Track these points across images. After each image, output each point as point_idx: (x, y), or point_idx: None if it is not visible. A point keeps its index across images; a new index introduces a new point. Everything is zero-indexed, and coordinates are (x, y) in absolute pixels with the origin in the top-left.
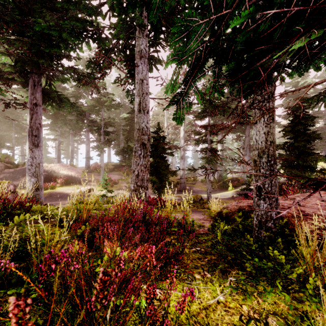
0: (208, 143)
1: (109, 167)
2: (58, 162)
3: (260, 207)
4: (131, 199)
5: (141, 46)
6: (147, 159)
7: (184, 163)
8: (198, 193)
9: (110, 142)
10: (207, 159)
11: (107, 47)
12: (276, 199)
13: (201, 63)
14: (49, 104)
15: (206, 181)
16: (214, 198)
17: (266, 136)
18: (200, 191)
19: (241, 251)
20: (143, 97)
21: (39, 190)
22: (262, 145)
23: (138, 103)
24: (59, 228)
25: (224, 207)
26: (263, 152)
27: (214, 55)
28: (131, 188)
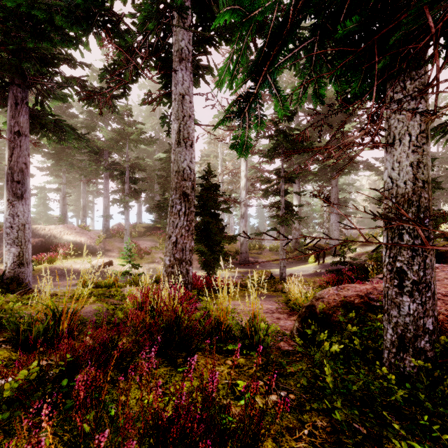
0: (281, 195)
1: (138, 230)
2: (62, 222)
3: (401, 309)
4: (161, 285)
5: (182, 43)
6: (190, 218)
7: (245, 224)
8: (266, 267)
9: (138, 193)
10: (280, 218)
11: (129, 46)
12: (433, 294)
13: (286, 31)
14: (42, 135)
15: (276, 249)
16: (294, 278)
17: (415, 170)
18: (269, 264)
19: (371, 403)
20: (185, 122)
21: (24, 265)
22: (406, 189)
23: (176, 130)
24: (8, 353)
25: (317, 297)
26: (408, 201)
27: (312, 13)
28: (165, 263)
